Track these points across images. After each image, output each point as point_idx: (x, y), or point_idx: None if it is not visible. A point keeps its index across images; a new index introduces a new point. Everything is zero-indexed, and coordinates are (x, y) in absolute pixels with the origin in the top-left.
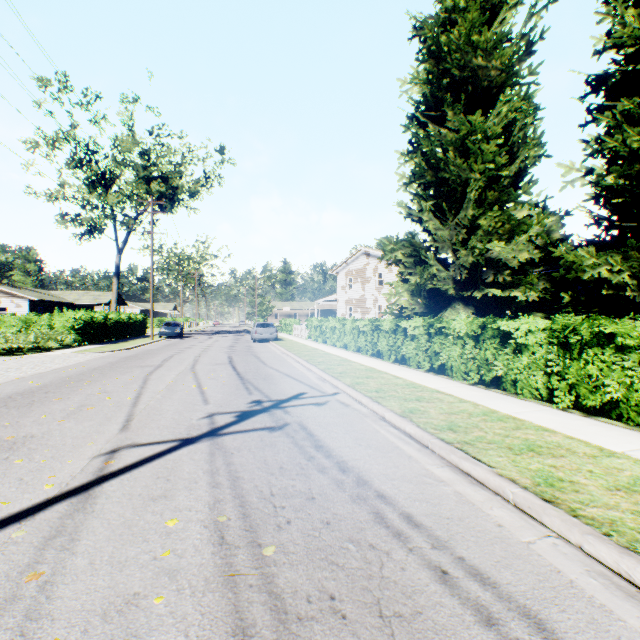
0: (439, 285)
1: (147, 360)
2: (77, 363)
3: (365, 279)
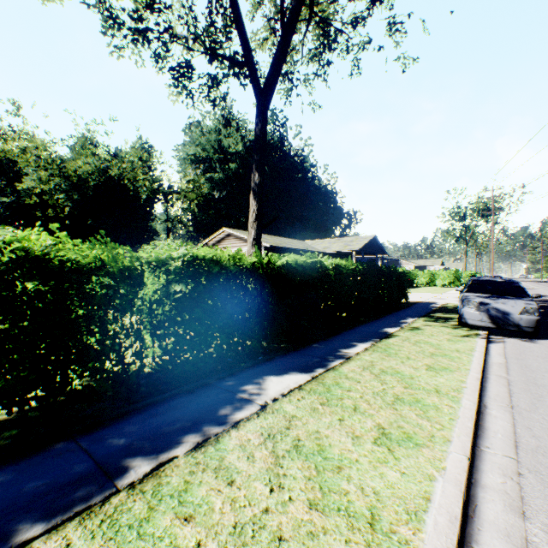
0: None
1: None
2: None
3: None
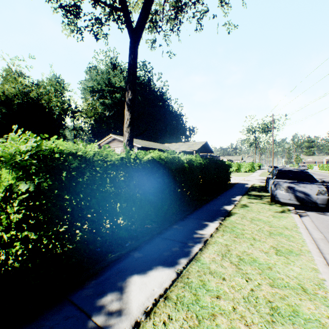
0: None
1: None
2: None
3: None
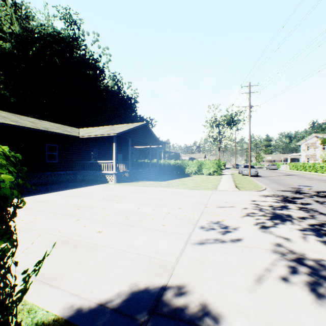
0: None
1: None
2: None
3: (315, 147)
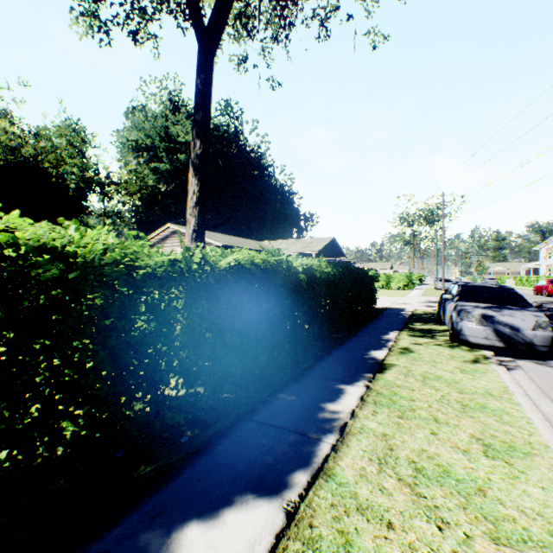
0: None
1: None
2: None
3: None
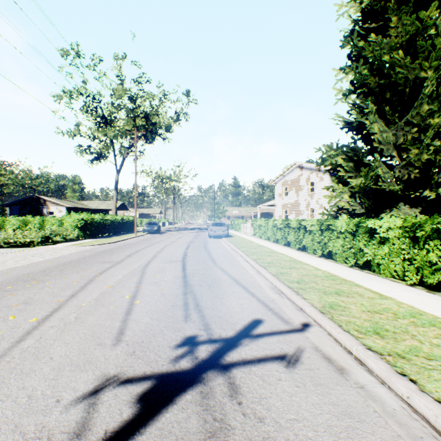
0: (383, 186)
1: (115, 255)
2: (58, 256)
3: (299, 187)
